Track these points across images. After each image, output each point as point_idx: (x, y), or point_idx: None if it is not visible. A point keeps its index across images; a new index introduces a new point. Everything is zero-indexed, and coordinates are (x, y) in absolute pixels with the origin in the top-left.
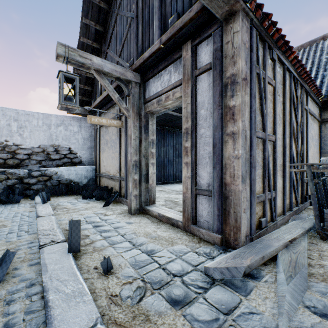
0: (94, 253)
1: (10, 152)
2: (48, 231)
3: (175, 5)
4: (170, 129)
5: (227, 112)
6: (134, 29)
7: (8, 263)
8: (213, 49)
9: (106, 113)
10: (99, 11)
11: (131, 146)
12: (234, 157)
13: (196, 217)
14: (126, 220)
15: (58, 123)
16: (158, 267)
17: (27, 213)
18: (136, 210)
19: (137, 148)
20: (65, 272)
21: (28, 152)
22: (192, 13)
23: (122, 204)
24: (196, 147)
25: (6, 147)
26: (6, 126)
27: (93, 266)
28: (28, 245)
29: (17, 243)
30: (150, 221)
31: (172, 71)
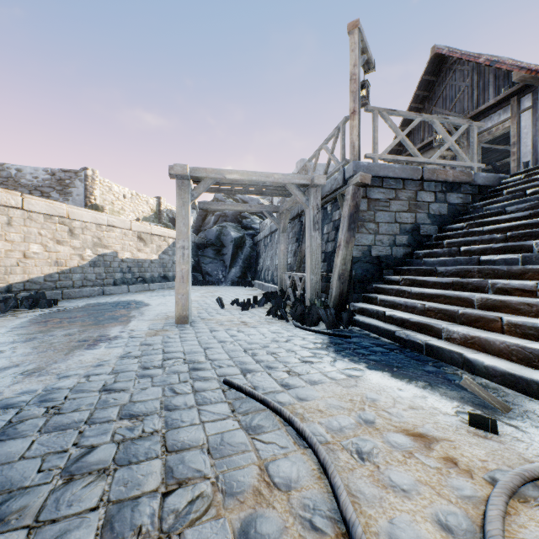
0: None
1: None
2: None
3: (506, 81)
4: None
5: None
6: (467, 93)
7: None
8: (532, 99)
9: (422, 155)
10: (428, 83)
11: None
12: None
13: None
14: None
15: None
16: None
17: None
18: None
19: None
20: None
21: None
22: (519, 86)
23: None
24: (520, 150)
25: None
26: None
27: None
28: None
29: None
30: None
31: (501, 113)
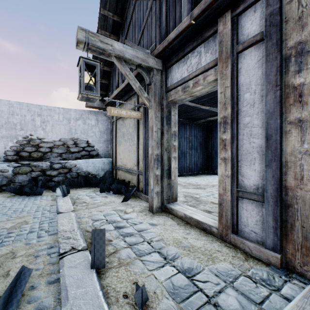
0: (120, 268)
1: (34, 146)
2: (68, 233)
3: None
4: (183, 121)
5: (290, 93)
6: (155, 12)
7: (23, 284)
8: (267, 14)
9: (122, 106)
10: (117, 0)
11: (153, 139)
12: (302, 153)
13: (237, 225)
14: (149, 220)
15: (77, 117)
16: (207, 302)
17: (48, 208)
18: (157, 209)
19: (158, 141)
20: (90, 304)
21: (50, 146)
22: None
23: (140, 200)
24: (237, 139)
25: (31, 141)
26: (31, 121)
27: (121, 292)
28: (48, 251)
29: (36, 247)
30: (176, 222)
31: (203, 52)
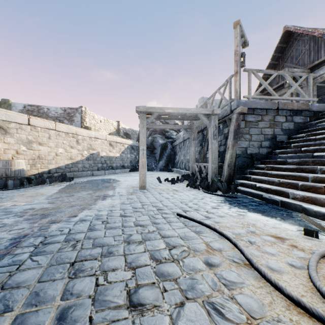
0: None
1: None
2: None
3: None
4: None
5: None
6: (307, 54)
7: None
8: None
9: (277, 92)
10: (281, 48)
11: None
12: None
13: None
14: None
15: None
16: None
17: None
18: None
19: None
20: None
21: None
22: None
23: None
24: None
25: None
26: None
27: None
28: None
29: None
30: None
31: None
